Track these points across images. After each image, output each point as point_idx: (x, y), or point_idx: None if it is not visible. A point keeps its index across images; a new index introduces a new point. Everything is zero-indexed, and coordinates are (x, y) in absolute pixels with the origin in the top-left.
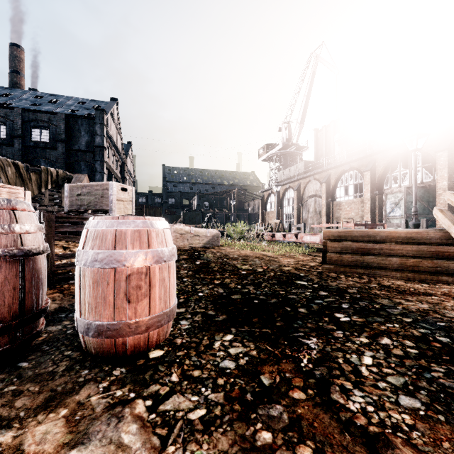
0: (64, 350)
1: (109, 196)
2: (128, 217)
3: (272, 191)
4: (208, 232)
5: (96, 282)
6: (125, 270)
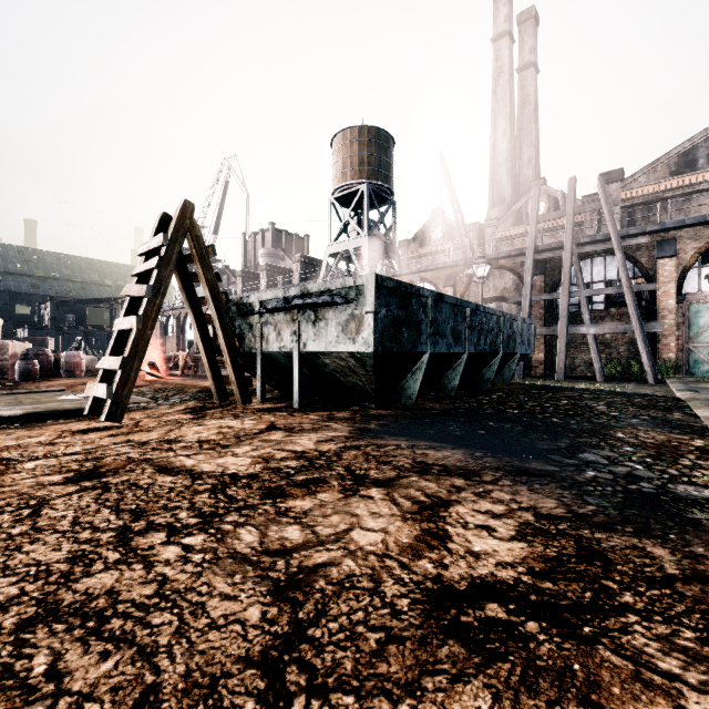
0: (61, 377)
1: (47, 342)
2: (76, 352)
3: (173, 313)
4: (89, 357)
5: (71, 364)
6: (77, 361)
